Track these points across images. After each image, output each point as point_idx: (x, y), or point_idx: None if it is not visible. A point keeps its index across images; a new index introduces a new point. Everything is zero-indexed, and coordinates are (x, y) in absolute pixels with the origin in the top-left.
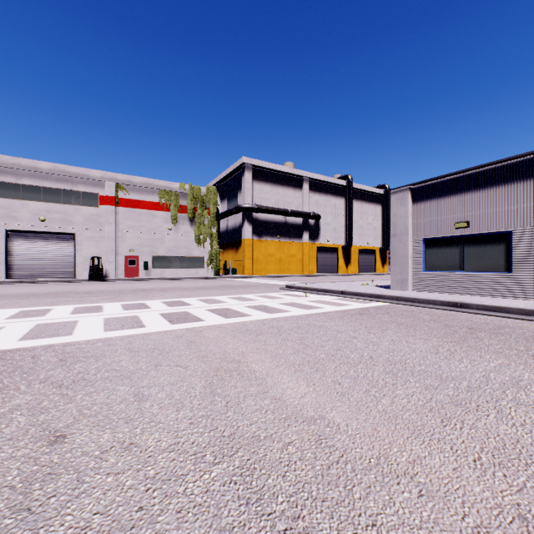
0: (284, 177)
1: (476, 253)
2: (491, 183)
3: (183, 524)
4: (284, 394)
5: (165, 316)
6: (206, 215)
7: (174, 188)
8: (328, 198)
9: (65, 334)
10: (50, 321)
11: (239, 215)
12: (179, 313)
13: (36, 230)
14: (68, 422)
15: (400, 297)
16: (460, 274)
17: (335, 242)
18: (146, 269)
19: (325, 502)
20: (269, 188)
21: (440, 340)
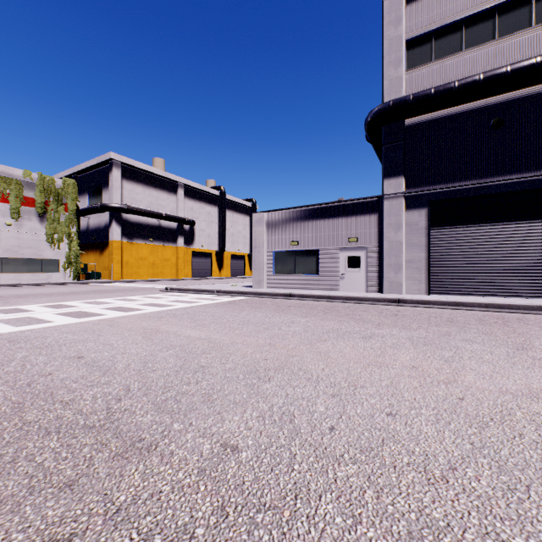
0: (158, 179)
1: (302, 262)
2: (309, 218)
3: (167, 359)
4: (190, 335)
5: (64, 315)
6: (62, 211)
7: (16, 175)
8: (203, 205)
9: None
10: None
11: (104, 214)
12: (75, 312)
13: None
14: (75, 354)
15: (257, 292)
16: (294, 275)
17: (210, 247)
18: None
19: (214, 350)
20: (142, 190)
21: (271, 311)
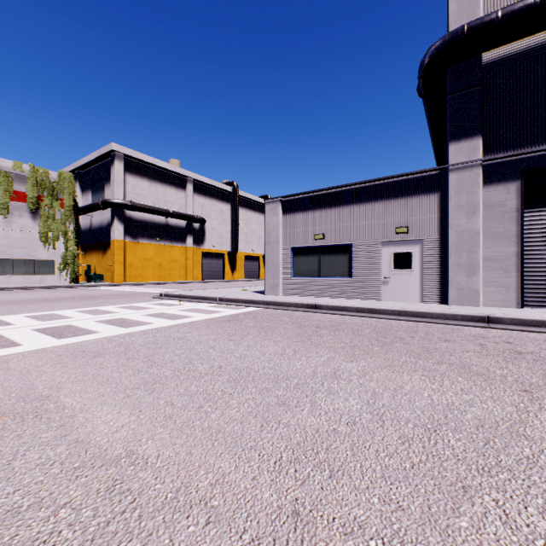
0: (165, 174)
1: (329, 261)
2: (340, 203)
3: None
4: (92, 432)
5: None
6: (58, 207)
7: (4, 166)
8: (214, 202)
9: None
10: None
11: (107, 211)
12: None
13: None
14: None
15: (271, 301)
16: (319, 279)
17: (221, 248)
18: None
19: None
20: (147, 185)
21: (291, 340)
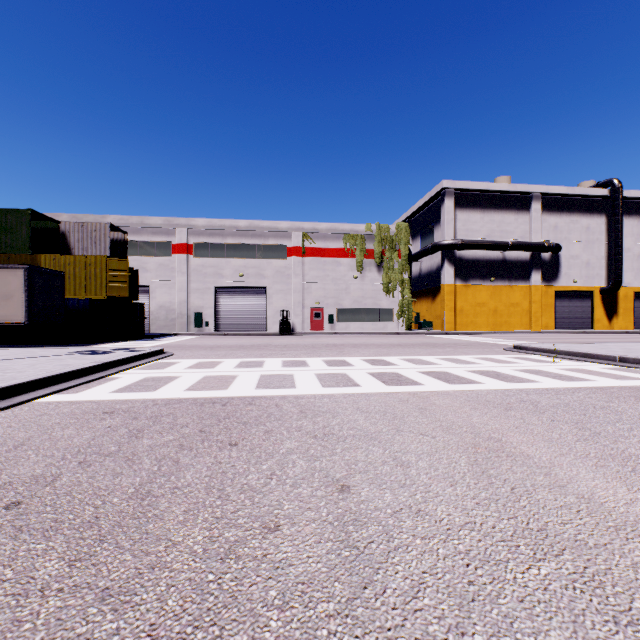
0: (500, 198)
1: None
2: None
3: (535, 617)
4: (593, 494)
5: (375, 376)
6: (396, 258)
7: (360, 230)
8: (574, 218)
9: (289, 386)
10: (270, 373)
11: (436, 255)
12: (388, 373)
13: (236, 286)
14: (343, 474)
15: None
16: None
17: (588, 283)
18: (330, 322)
19: None
20: (479, 216)
21: None
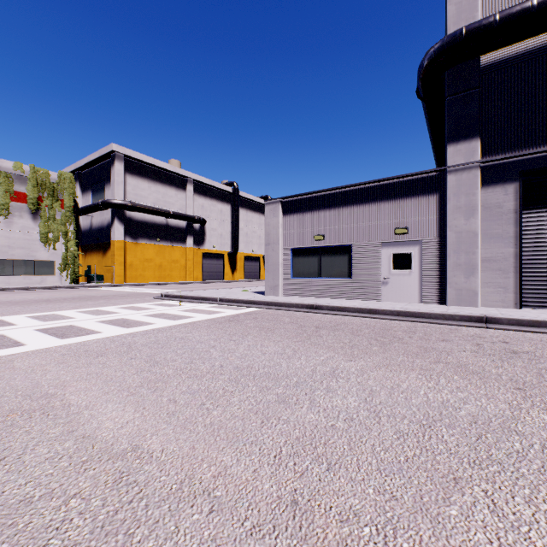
0: (165, 174)
1: (329, 262)
2: (339, 204)
3: None
4: (98, 428)
5: None
6: (58, 208)
7: (5, 167)
8: (214, 203)
9: None
10: None
11: (107, 212)
12: None
13: None
14: None
15: (271, 302)
16: (319, 280)
17: (222, 248)
18: None
19: None
20: (147, 185)
21: (291, 340)
